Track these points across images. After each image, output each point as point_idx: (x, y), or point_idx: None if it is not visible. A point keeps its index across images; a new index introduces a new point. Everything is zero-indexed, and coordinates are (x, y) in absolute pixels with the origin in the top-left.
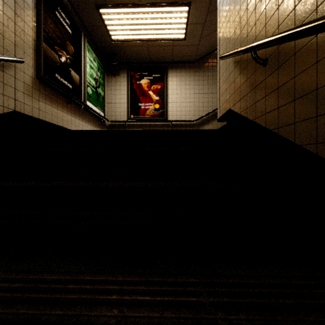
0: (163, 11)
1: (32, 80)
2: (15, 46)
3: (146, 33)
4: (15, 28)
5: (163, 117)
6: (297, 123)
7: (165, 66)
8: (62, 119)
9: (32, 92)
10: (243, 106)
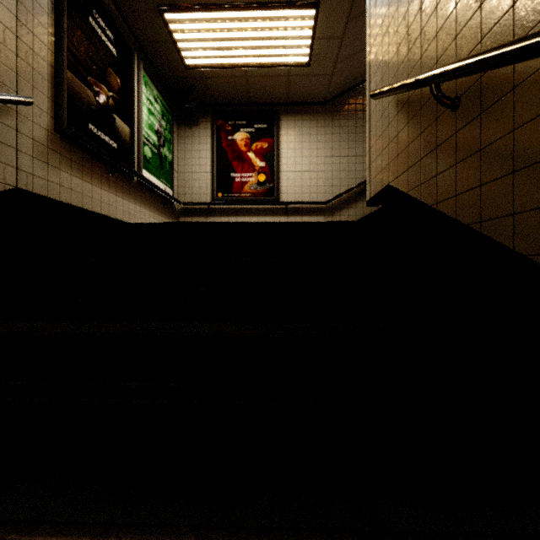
0: (272, 17)
1: (47, 136)
2: (18, 76)
3: (243, 55)
4: (17, 45)
5: (272, 196)
6: (518, 214)
7: (275, 110)
8: (101, 200)
9: (47, 155)
10: (413, 181)
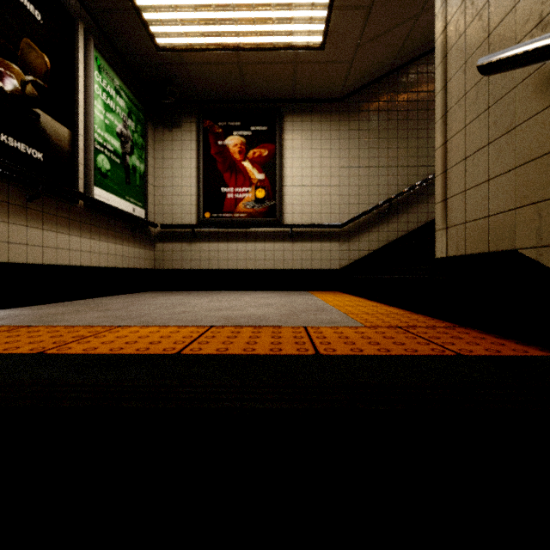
0: None
1: None
2: None
3: (235, 31)
4: None
5: (273, 216)
6: None
7: (277, 108)
8: (8, 241)
9: None
10: None
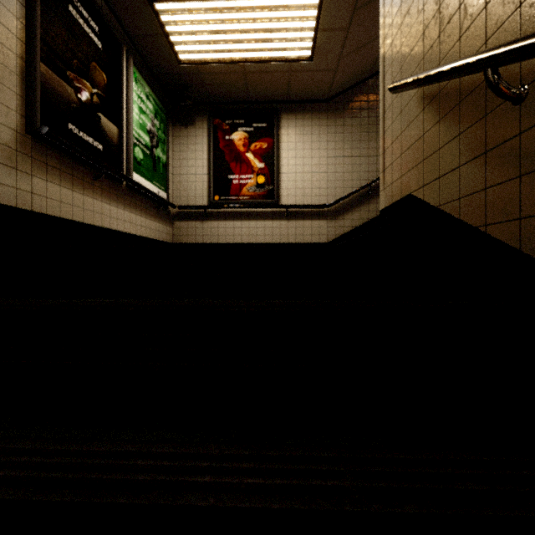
0: (272, 7)
1: (16, 137)
2: None
3: (241, 49)
4: None
5: (271, 198)
6: None
7: (275, 108)
8: (83, 208)
9: (16, 159)
10: (448, 193)
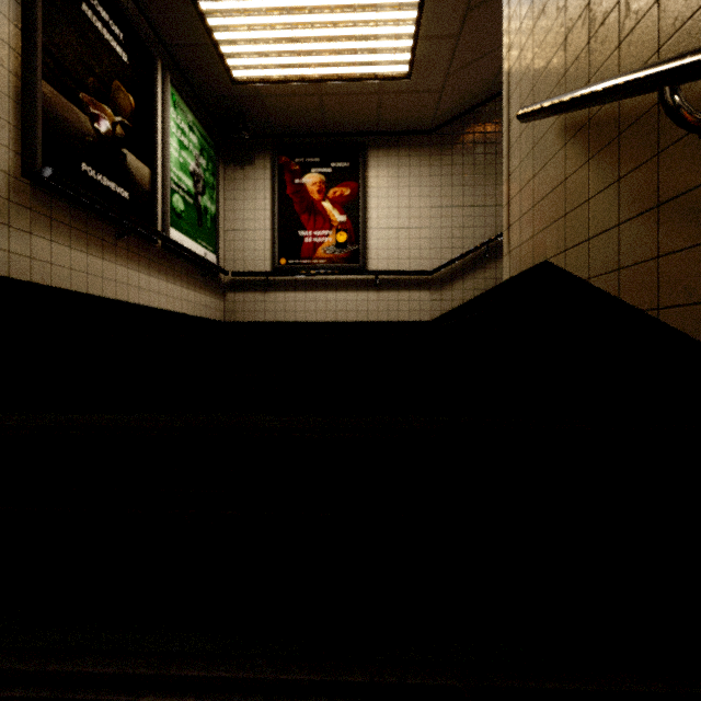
0: (356, 6)
1: (8, 182)
2: None
3: (315, 63)
4: None
5: (356, 262)
6: None
7: (361, 142)
8: (102, 276)
9: (8, 212)
10: (601, 262)
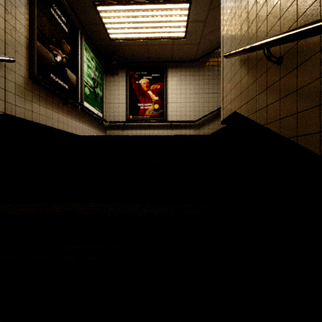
0: (162, 9)
1: (24, 81)
2: (6, 44)
3: (145, 32)
4: (5, 25)
5: (162, 117)
6: None
7: (164, 65)
8: (58, 120)
9: (24, 93)
10: (251, 109)
